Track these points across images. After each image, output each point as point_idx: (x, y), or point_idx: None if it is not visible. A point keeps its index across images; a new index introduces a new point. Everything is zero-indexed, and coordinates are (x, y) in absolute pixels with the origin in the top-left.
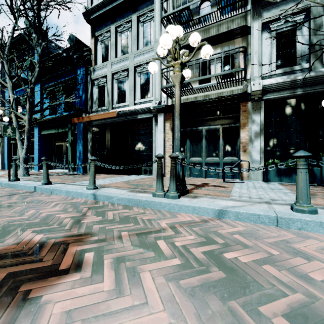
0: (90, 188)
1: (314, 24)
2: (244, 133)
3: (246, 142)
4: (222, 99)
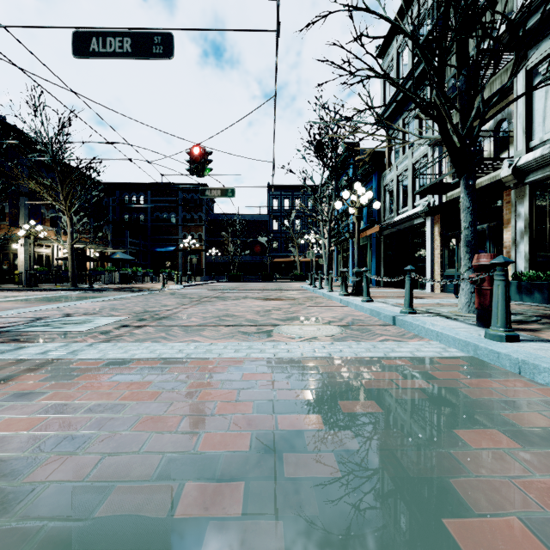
0: (328, 291)
1: None
2: (508, 233)
3: (510, 245)
4: (481, 191)
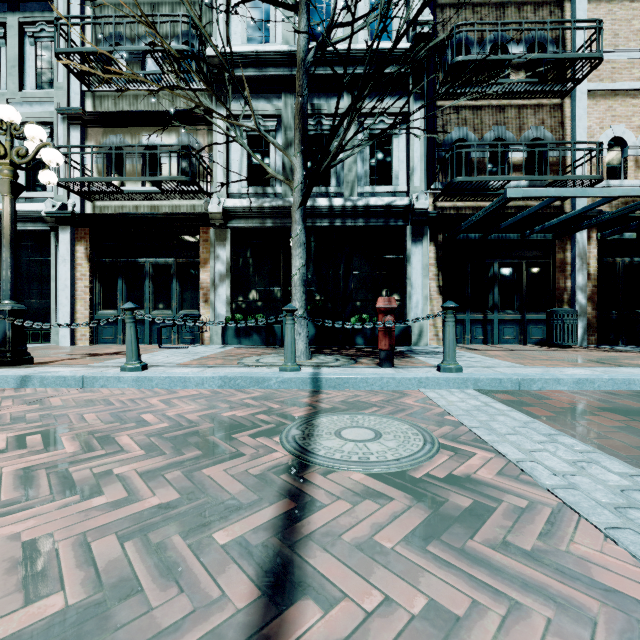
0: None
1: (285, 138)
2: (206, 274)
3: (209, 287)
4: (173, 217)
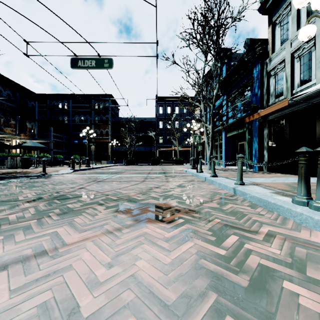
0: (237, 183)
1: None
2: None
3: None
4: None
